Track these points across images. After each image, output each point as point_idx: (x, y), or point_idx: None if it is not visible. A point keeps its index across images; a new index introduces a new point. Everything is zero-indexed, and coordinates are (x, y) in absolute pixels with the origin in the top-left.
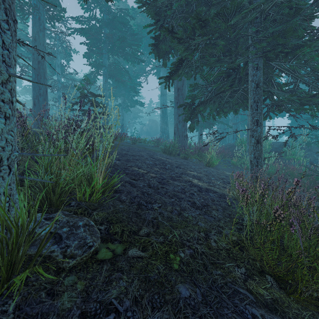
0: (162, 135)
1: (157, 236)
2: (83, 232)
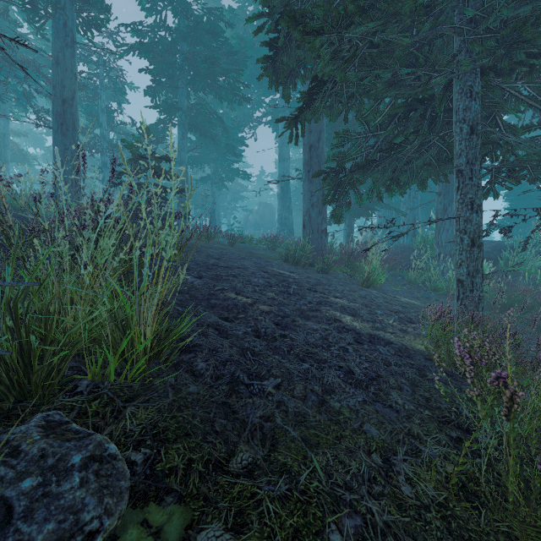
0: (281, 230)
1: (273, 474)
2: (79, 486)
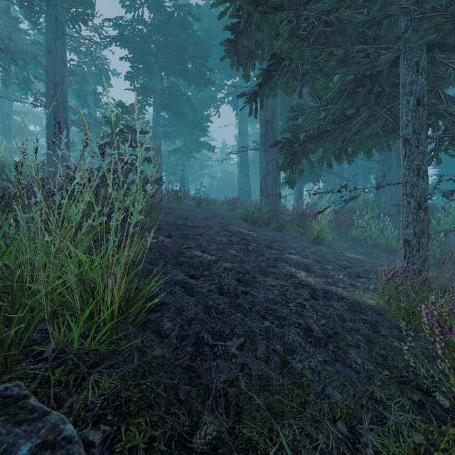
0: (240, 193)
1: (238, 452)
2: None
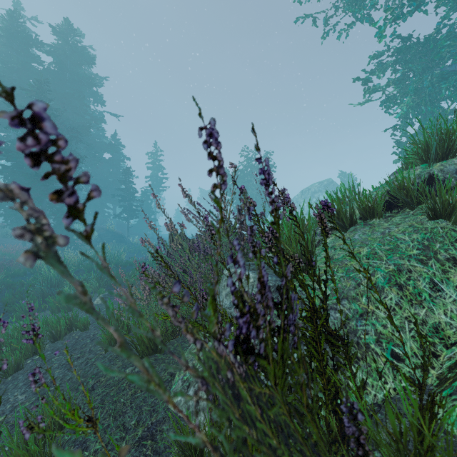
0: None
1: None
2: None
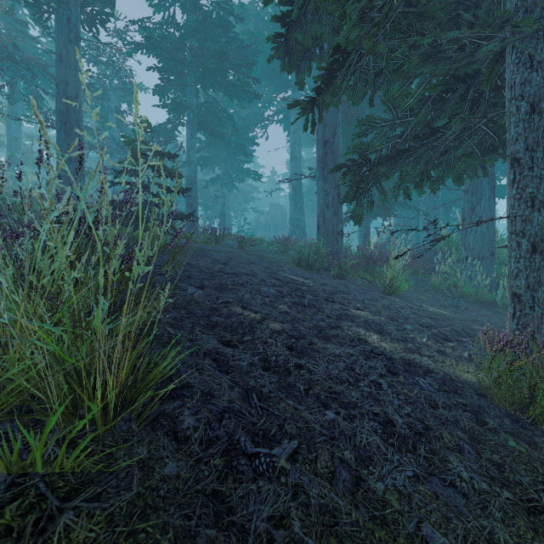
0: (293, 231)
1: None
2: None
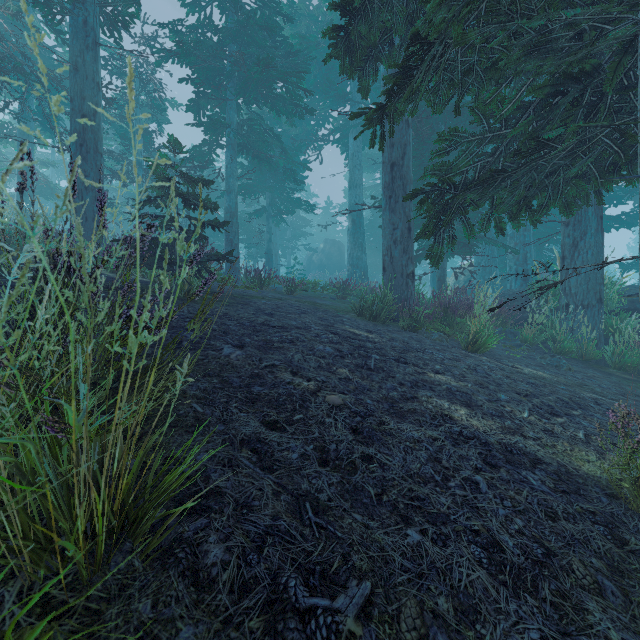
0: (352, 273)
1: None
2: None
